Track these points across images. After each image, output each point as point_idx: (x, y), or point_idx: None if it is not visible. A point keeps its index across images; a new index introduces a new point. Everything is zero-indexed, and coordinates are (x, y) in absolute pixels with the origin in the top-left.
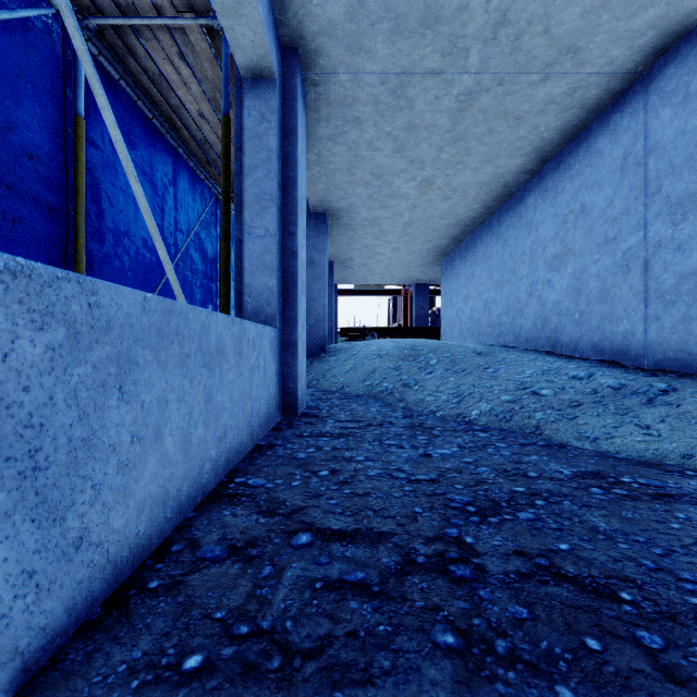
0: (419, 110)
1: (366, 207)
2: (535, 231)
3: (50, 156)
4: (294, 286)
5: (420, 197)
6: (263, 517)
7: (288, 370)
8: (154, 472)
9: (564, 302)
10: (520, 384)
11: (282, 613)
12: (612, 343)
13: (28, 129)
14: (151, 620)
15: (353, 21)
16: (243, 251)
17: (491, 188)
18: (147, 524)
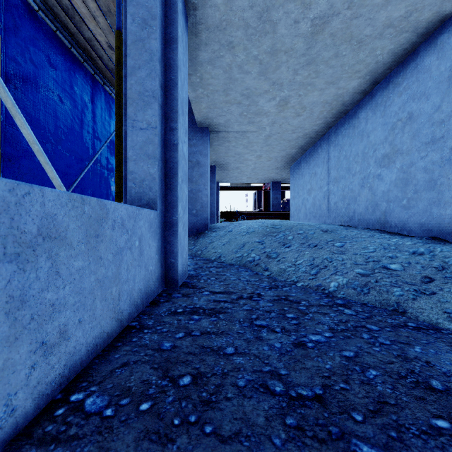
0: (281, 34)
1: (238, 123)
2: (366, 138)
3: None
4: (175, 175)
5: (278, 114)
6: None
7: (169, 247)
8: None
9: (393, 191)
10: (367, 259)
11: None
12: (439, 223)
13: None
14: None
15: None
16: (127, 141)
17: (332, 107)
18: None
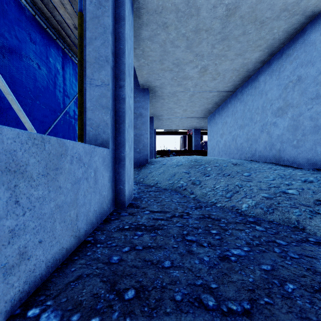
0: (203, 17)
1: (170, 85)
2: (265, 95)
3: None
4: (123, 121)
5: (200, 79)
6: None
7: (119, 177)
8: None
9: (285, 134)
10: (269, 185)
11: None
12: None
13: None
14: None
15: None
16: (86, 95)
17: (239, 73)
18: None
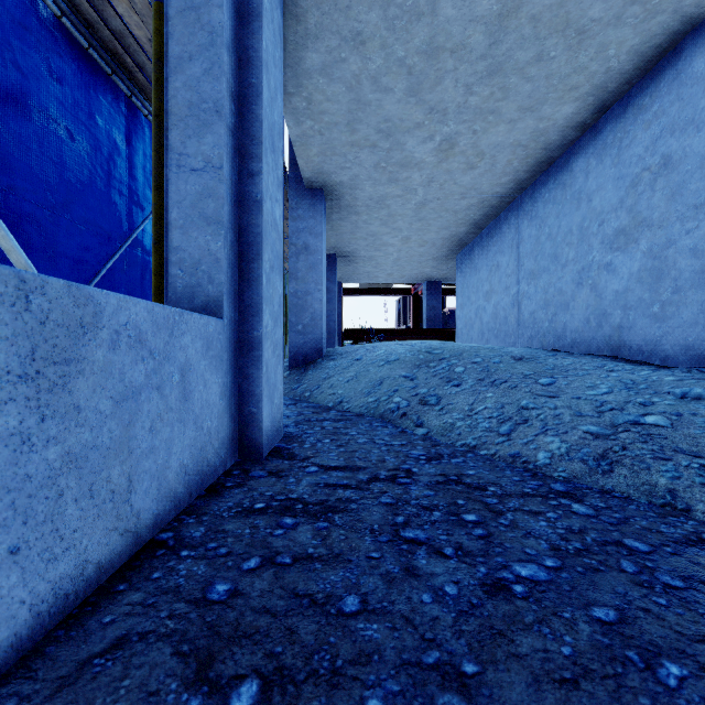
0: (445, 18)
1: (372, 181)
2: (586, 202)
3: None
4: (257, 256)
5: (438, 166)
6: None
7: (247, 386)
8: None
9: (634, 290)
10: (600, 406)
11: None
12: None
13: None
14: None
15: None
16: (169, 193)
17: (528, 153)
18: None
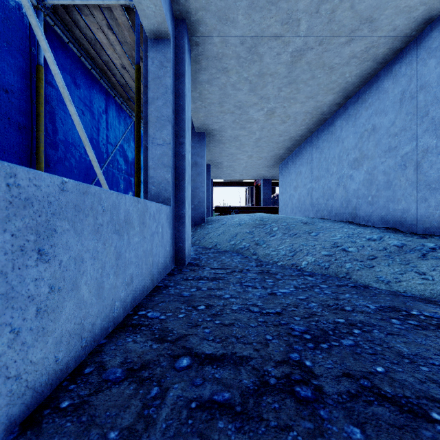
0: (266, 62)
1: (231, 128)
2: (341, 143)
3: (20, 91)
4: (183, 178)
5: (266, 122)
6: (155, 343)
7: (179, 234)
8: (71, 313)
9: (361, 189)
10: (333, 244)
11: (163, 433)
12: (394, 216)
13: (4, 72)
14: (57, 439)
15: None
16: (148, 154)
17: (313, 116)
18: (65, 353)
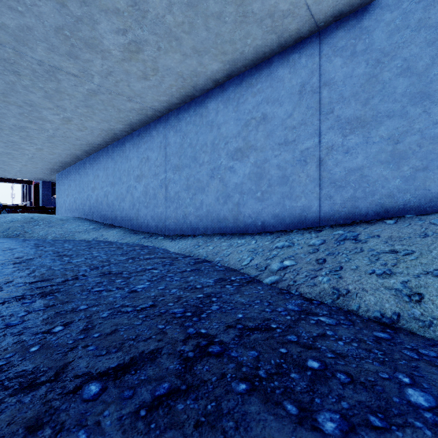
0: (32, 134)
1: (4, 148)
2: (88, 176)
3: None
4: None
5: (37, 152)
6: None
7: None
8: None
9: (95, 203)
10: (69, 229)
11: None
12: (103, 217)
13: None
14: None
15: (1, 114)
16: None
17: (72, 156)
18: None
